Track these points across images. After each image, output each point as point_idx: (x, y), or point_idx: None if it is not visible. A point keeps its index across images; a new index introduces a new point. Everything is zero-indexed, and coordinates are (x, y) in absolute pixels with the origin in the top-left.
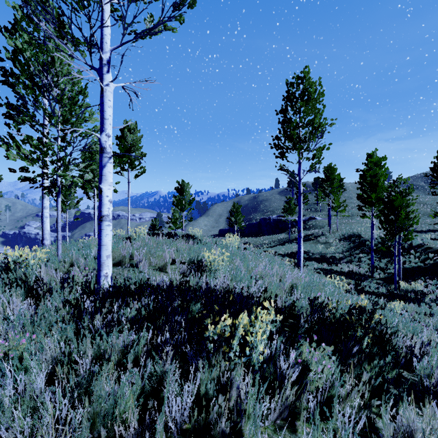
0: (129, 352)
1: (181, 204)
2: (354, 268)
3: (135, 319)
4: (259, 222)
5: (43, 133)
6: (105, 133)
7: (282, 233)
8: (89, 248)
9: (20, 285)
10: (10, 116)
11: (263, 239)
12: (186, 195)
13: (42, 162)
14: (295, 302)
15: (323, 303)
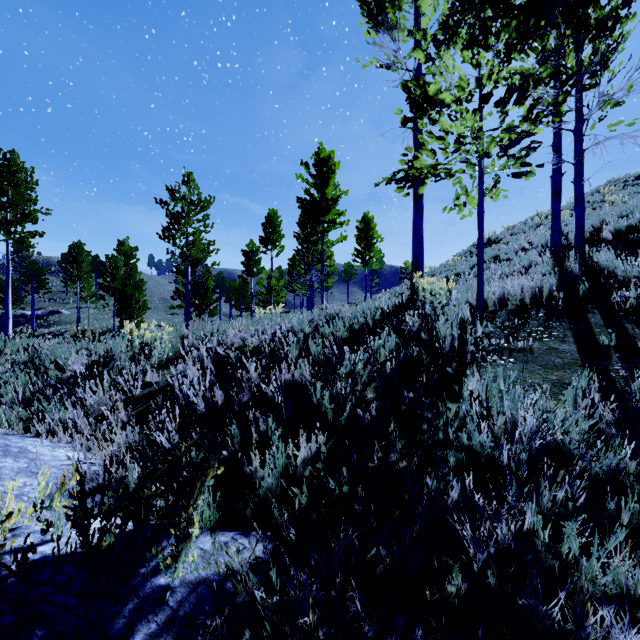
0: None
1: None
2: None
3: None
4: None
5: None
6: None
7: None
8: None
9: None
10: None
11: None
12: None
13: None
14: None
15: None
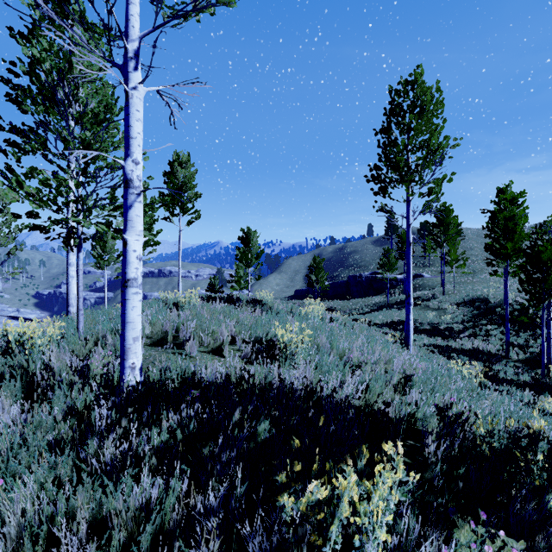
0: (149, 516)
1: (246, 259)
2: (480, 345)
3: (166, 448)
4: (347, 281)
5: (58, 164)
6: (132, 158)
7: (378, 294)
8: None
9: (20, 375)
10: (14, 142)
11: (352, 303)
12: (253, 246)
13: (54, 204)
14: (415, 411)
15: (461, 416)
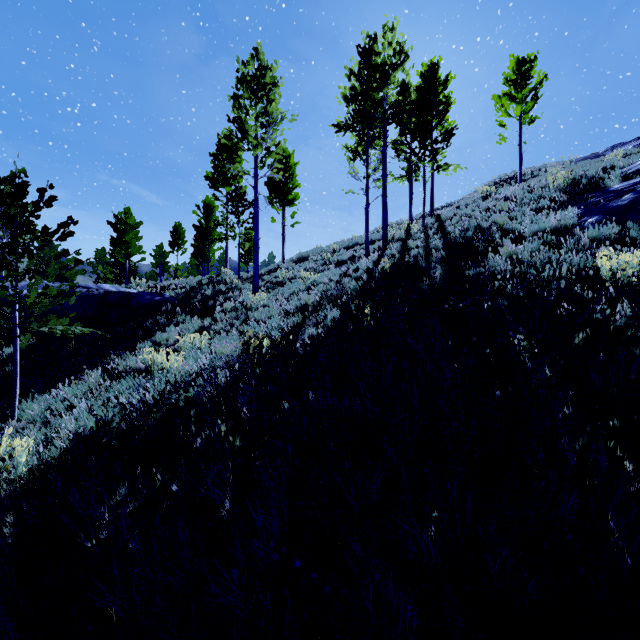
0: None
1: None
2: None
3: None
4: None
5: None
6: None
7: None
8: None
9: None
10: None
11: None
12: None
13: None
14: None
15: None
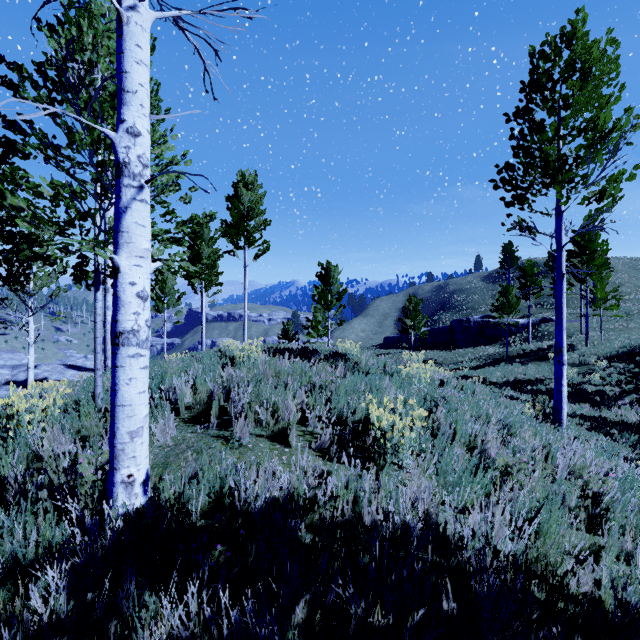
0: None
1: (326, 300)
2: None
3: None
4: (450, 327)
5: (67, 171)
6: (128, 126)
7: (492, 344)
8: (162, 378)
9: None
10: (9, 141)
11: (458, 355)
12: (333, 284)
13: (54, 223)
14: None
15: None
